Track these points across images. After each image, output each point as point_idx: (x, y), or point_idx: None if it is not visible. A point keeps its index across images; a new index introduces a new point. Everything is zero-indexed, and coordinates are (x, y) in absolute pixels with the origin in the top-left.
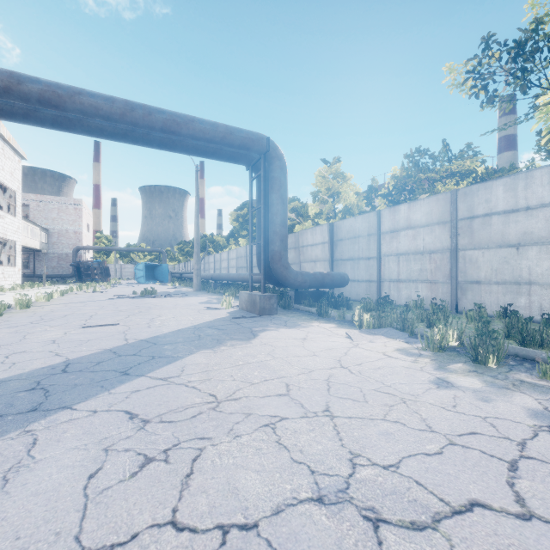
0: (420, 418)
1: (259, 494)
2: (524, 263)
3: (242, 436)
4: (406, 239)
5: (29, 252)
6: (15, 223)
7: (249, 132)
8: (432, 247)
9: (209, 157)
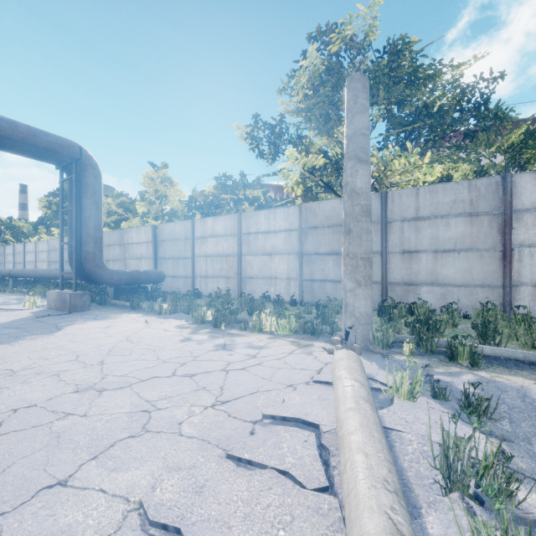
0: (157, 356)
1: (40, 397)
2: (273, 265)
3: (33, 382)
4: (211, 244)
5: None
6: None
7: (58, 138)
8: (228, 252)
9: (5, 150)
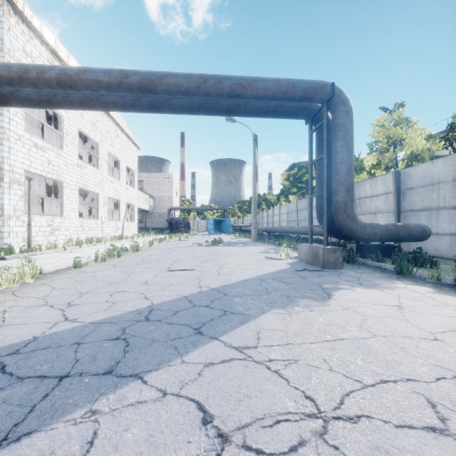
0: None
1: None
2: None
3: None
4: None
5: (143, 212)
6: (134, 193)
7: (311, 81)
8: None
9: (269, 116)
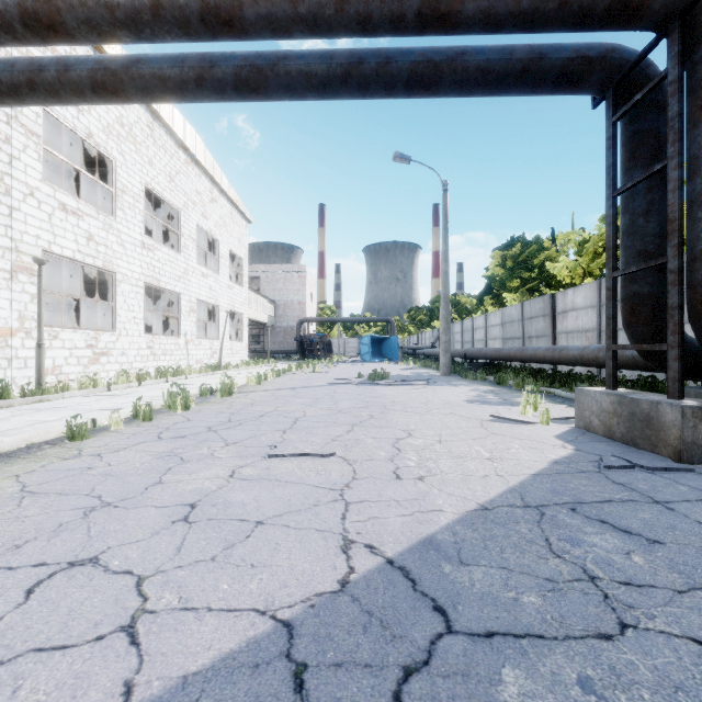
0: None
1: None
2: None
3: None
4: None
5: (260, 326)
6: (242, 294)
7: None
8: None
9: (509, 89)
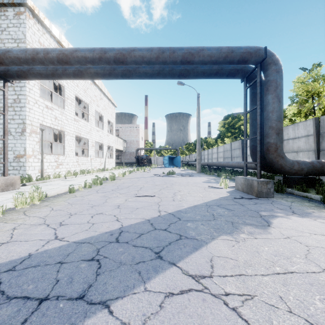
0: None
1: None
2: None
3: None
4: None
5: (119, 151)
6: (112, 138)
7: (247, 47)
8: None
9: (212, 77)
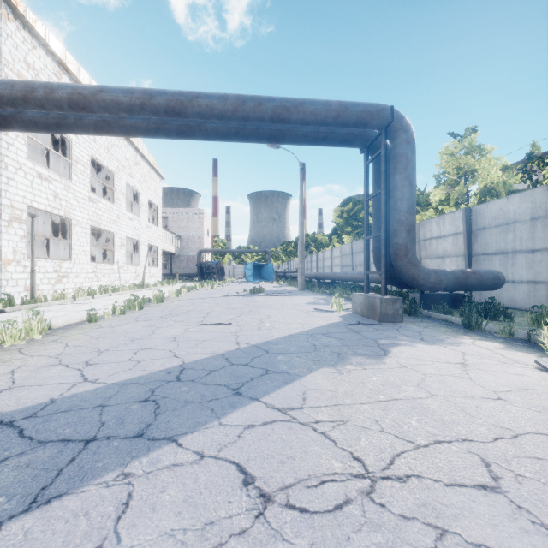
0: None
1: None
2: None
3: None
4: None
5: (168, 255)
6: (157, 232)
7: (367, 105)
8: None
9: (318, 144)
